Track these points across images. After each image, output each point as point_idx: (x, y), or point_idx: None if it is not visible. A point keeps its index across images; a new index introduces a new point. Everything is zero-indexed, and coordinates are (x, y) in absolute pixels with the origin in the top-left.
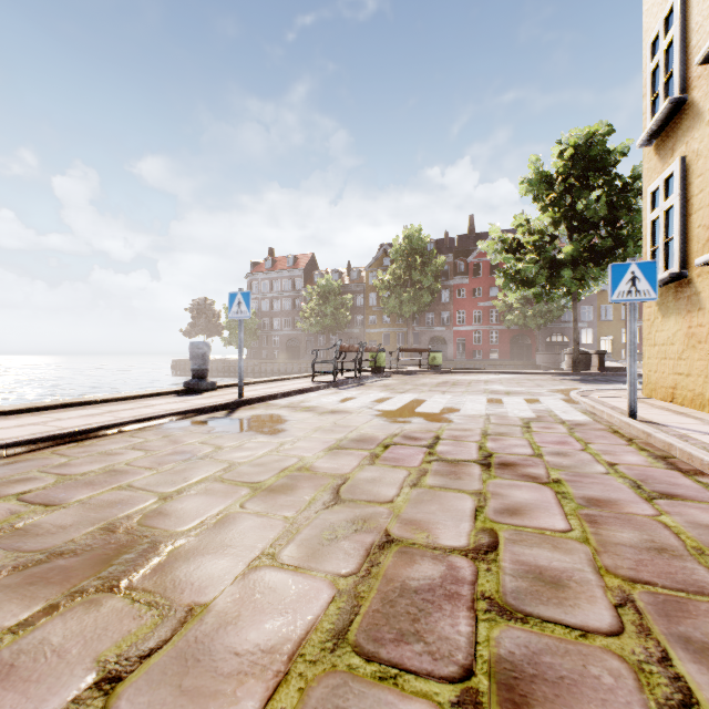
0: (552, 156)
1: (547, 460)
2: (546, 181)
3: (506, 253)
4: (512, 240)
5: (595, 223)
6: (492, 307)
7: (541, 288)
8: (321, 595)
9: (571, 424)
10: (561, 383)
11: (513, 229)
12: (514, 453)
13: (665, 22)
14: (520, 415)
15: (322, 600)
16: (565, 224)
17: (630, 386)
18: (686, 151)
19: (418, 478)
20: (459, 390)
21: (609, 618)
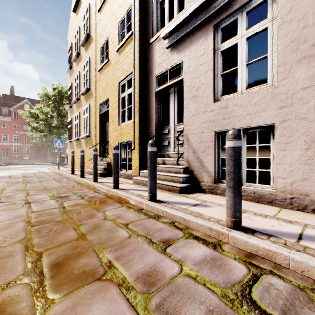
0: (51, 87)
1: (37, 175)
2: (48, 97)
3: (32, 117)
4: (35, 113)
5: (65, 116)
6: (25, 135)
7: (47, 133)
8: (3, 183)
9: (46, 172)
10: (51, 166)
11: (37, 100)
12: (31, 176)
13: (70, 87)
14: (34, 172)
15: (4, 184)
16: (56, 112)
17: (58, 163)
18: (73, 116)
19: (10, 179)
20: (12, 170)
21: (38, 180)
